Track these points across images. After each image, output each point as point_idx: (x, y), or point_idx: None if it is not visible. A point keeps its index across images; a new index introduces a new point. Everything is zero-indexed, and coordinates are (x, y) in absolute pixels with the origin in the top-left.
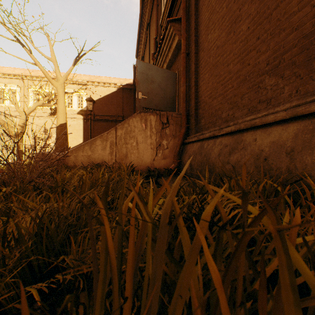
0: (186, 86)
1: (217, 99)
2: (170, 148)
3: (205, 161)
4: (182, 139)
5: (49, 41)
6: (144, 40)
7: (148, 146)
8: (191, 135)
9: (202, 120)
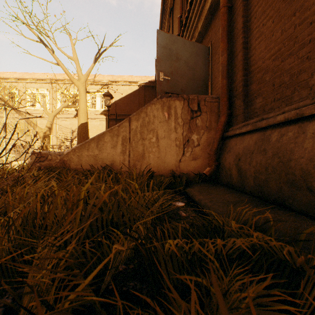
0: (227, 54)
1: (297, 54)
2: (202, 145)
3: (277, 164)
4: (222, 131)
5: (71, 40)
6: (167, 29)
7: (172, 142)
8: (235, 124)
9: (257, 100)
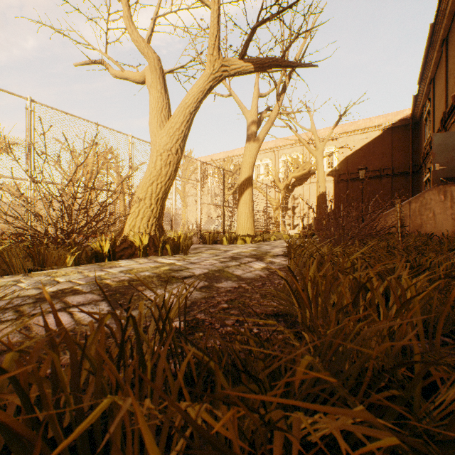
0: None
1: None
2: None
3: None
4: None
5: (309, 113)
6: (436, 59)
7: (448, 216)
8: None
9: None
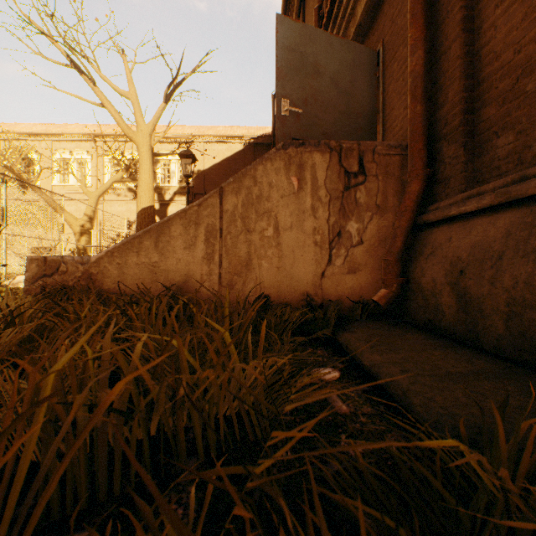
0: (424, 51)
1: None
2: (367, 242)
3: None
4: (413, 212)
5: (125, 62)
6: None
7: (308, 237)
8: (443, 197)
9: (501, 139)
